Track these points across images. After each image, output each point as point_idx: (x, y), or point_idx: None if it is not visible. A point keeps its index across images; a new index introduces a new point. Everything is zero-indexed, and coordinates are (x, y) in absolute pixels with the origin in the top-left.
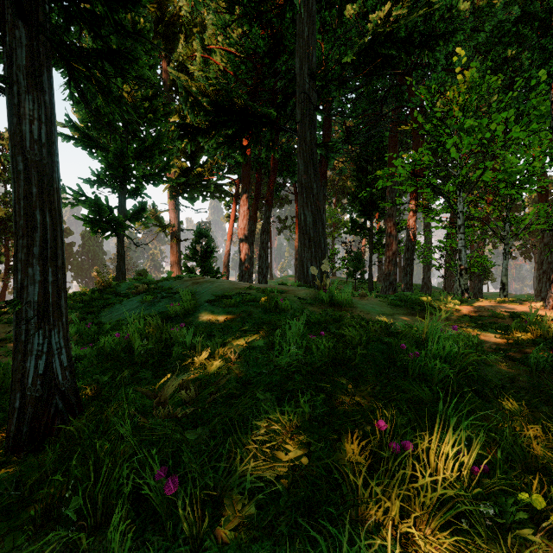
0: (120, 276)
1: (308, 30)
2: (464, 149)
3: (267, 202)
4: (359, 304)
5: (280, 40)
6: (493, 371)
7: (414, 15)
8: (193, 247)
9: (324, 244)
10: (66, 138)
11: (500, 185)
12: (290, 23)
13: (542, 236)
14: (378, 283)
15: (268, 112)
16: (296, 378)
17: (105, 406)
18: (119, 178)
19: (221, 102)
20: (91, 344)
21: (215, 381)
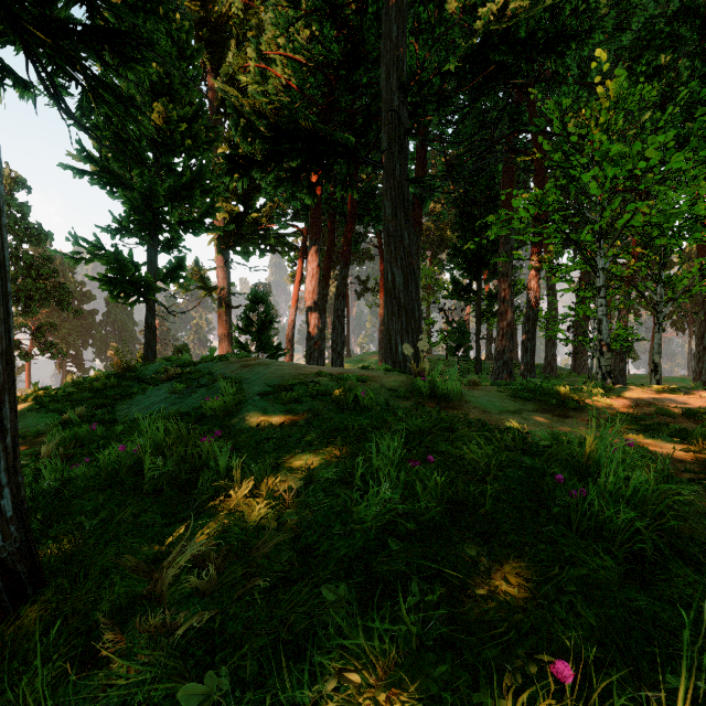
0: (149, 354)
1: (398, 29)
2: (607, 184)
3: (343, 257)
4: (471, 396)
5: (360, 43)
6: (694, 513)
7: (538, 7)
8: (247, 316)
9: (418, 312)
10: (78, 173)
11: (653, 233)
12: (374, 21)
13: (702, 301)
14: (486, 363)
15: (344, 138)
16: (391, 546)
17: (83, 575)
18: (148, 225)
19: (282, 125)
20: (87, 458)
21: (255, 544)
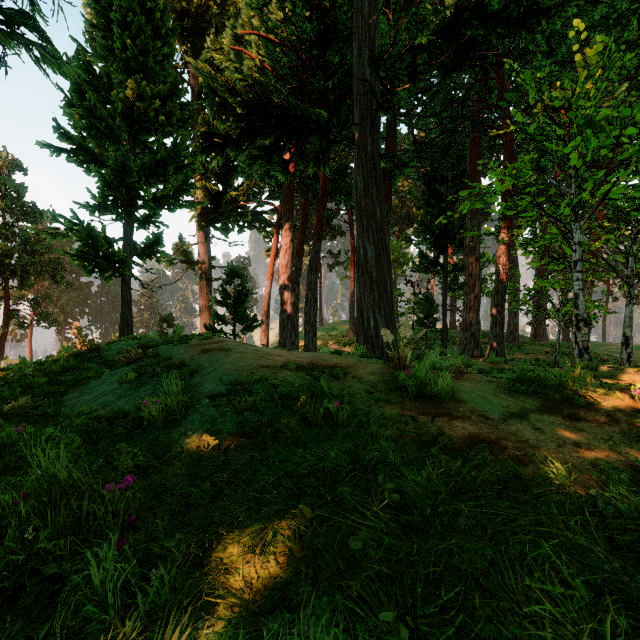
0: (125, 328)
1: (370, 5)
2: (589, 154)
3: (316, 232)
4: (463, 392)
5: (332, 22)
6: None
7: None
8: (224, 289)
9: (390, 286)
10: (54, 150)
11: (630, 206)
12: None
13: None
14: (451, 332)
15: (316, 114)
16: None
17: None
18: (122, 201)
19: (255, 102)
20: None
21: None
